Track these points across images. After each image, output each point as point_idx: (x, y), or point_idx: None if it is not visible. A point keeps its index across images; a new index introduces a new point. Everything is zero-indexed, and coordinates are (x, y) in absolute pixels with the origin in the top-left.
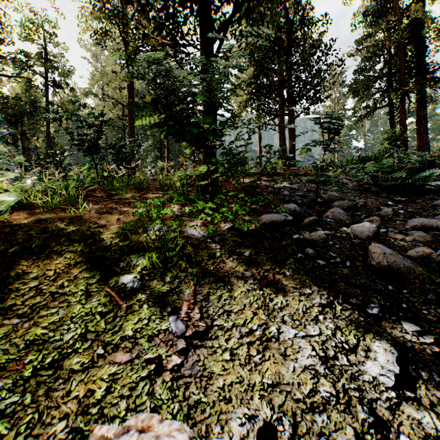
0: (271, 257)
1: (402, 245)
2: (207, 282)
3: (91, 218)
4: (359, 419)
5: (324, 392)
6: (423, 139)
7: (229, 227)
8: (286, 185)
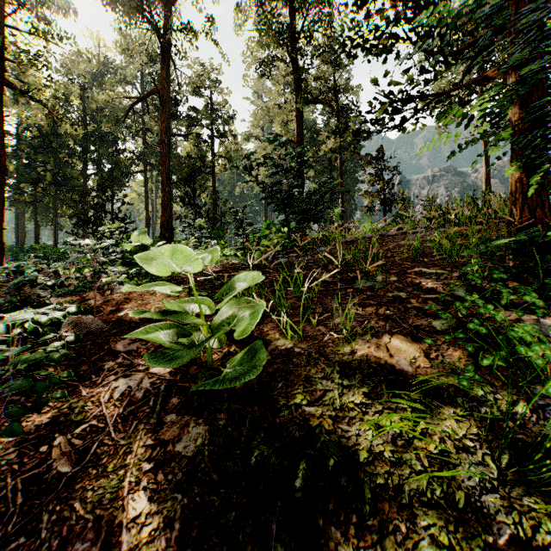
0: None
1: None
2: None
3: (373, 351)
4: None
5: None
6: None
7: None
8: None
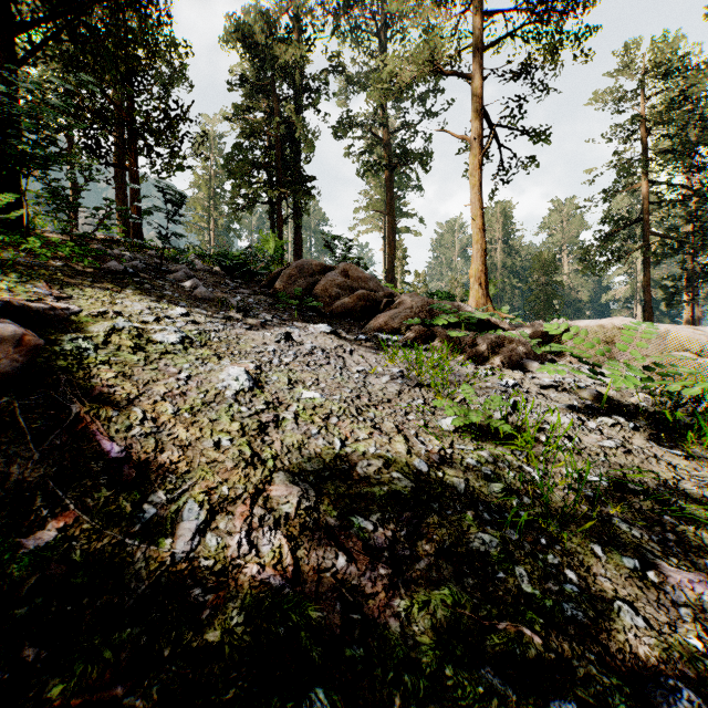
0: (114, 285)
1: (219, 295)
2: (58, 284)
3: None
4: (161, 316)
5: (147, 312)
6: (299, 252)
7: (64, 264)
8: (128, 254)
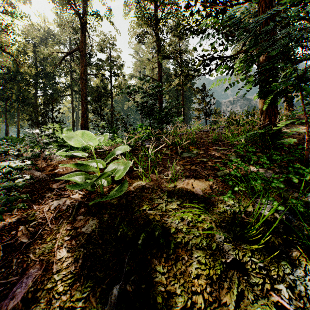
0: None
1: None
2: None
3: (185, 185)
4: None
5: None
6: None
7: None
8: None
